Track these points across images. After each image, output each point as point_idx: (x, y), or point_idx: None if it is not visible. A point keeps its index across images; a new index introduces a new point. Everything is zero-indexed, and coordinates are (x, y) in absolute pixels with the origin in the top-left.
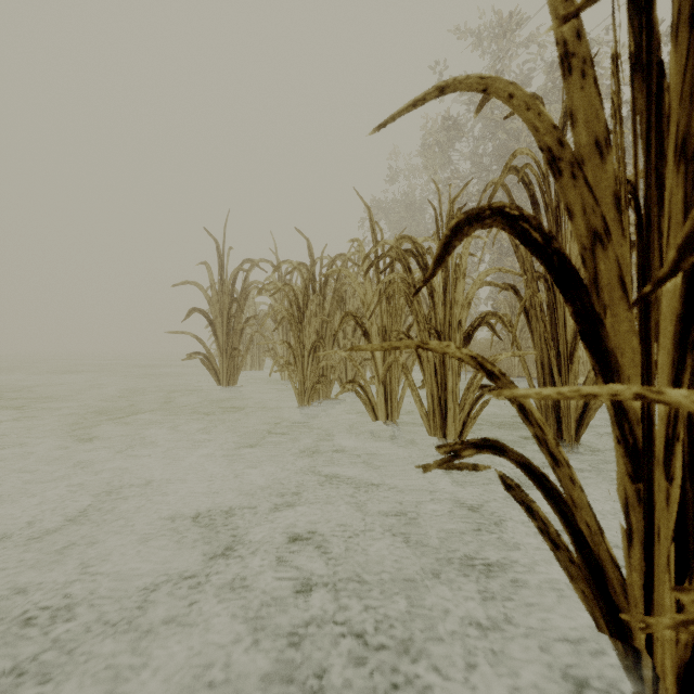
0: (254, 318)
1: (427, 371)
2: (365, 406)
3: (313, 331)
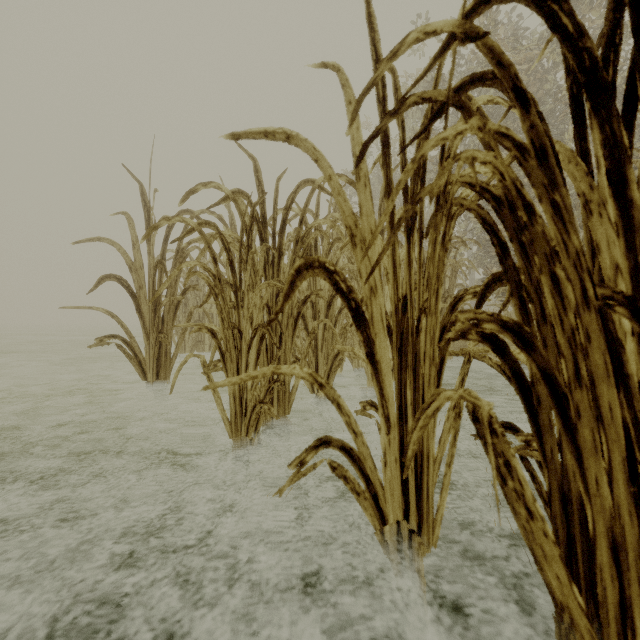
0: (193, 288)
1: (596, 457)
2: (357, 496)
3: (260, 307)
